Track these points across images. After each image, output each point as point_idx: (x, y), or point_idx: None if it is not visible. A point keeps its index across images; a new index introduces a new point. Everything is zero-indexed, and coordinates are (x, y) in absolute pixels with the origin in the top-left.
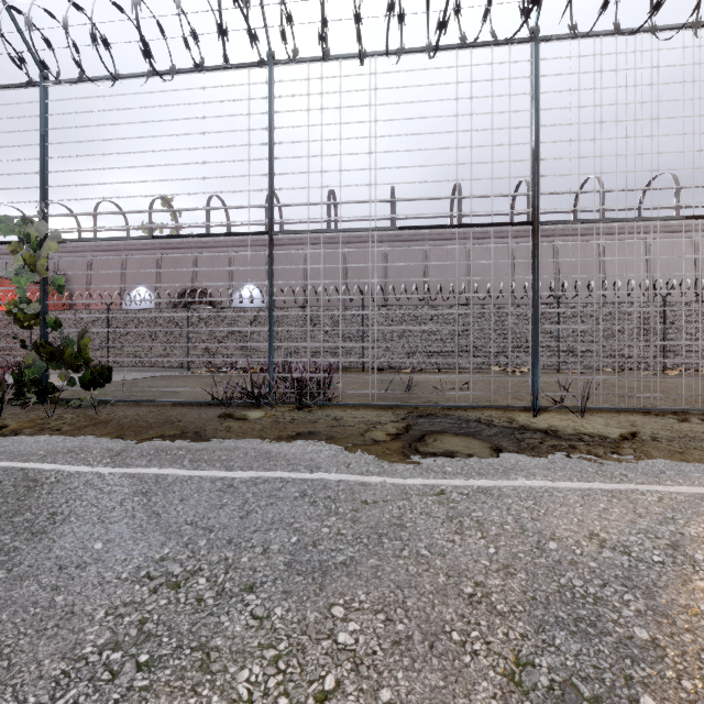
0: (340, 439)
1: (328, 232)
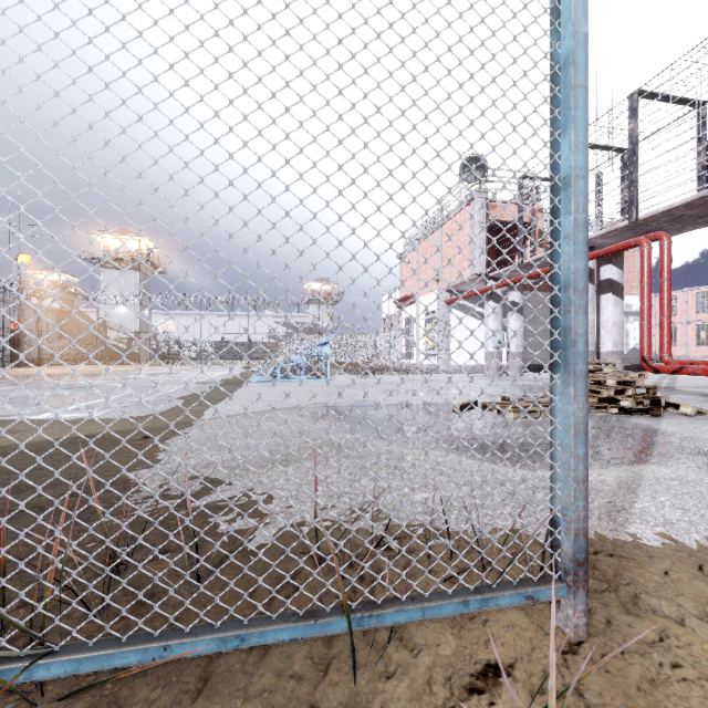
0: None
1: None
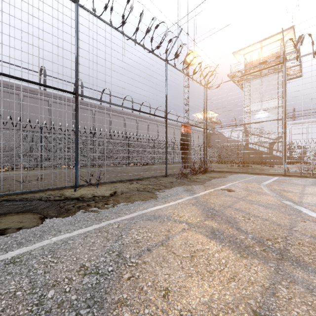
0: None
1: None
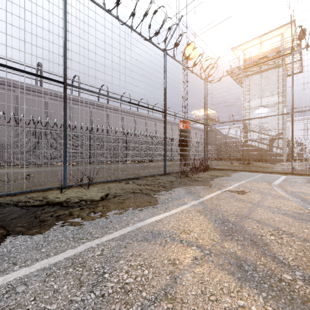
0: None
1: None
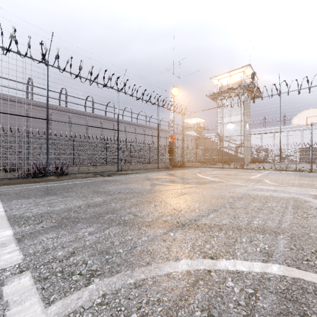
0: (95, 177)
1: (68, 123)
